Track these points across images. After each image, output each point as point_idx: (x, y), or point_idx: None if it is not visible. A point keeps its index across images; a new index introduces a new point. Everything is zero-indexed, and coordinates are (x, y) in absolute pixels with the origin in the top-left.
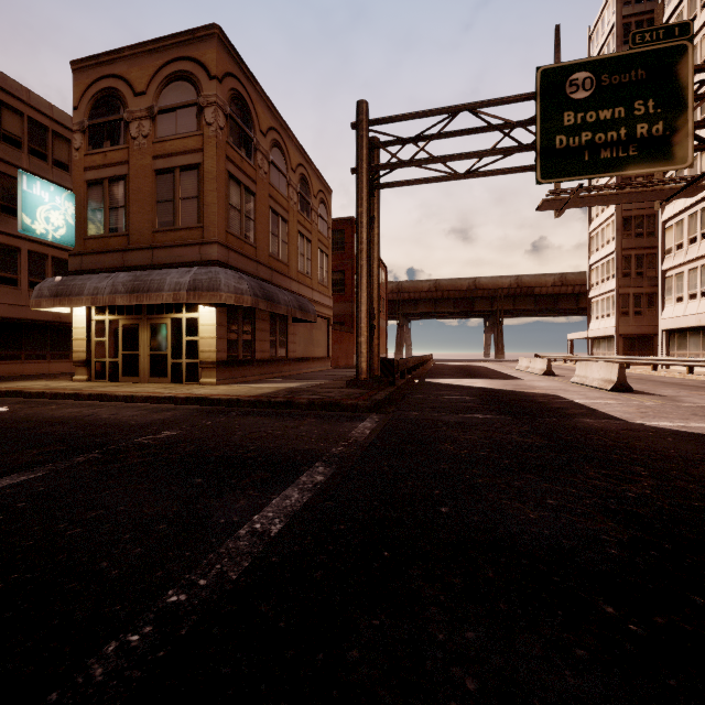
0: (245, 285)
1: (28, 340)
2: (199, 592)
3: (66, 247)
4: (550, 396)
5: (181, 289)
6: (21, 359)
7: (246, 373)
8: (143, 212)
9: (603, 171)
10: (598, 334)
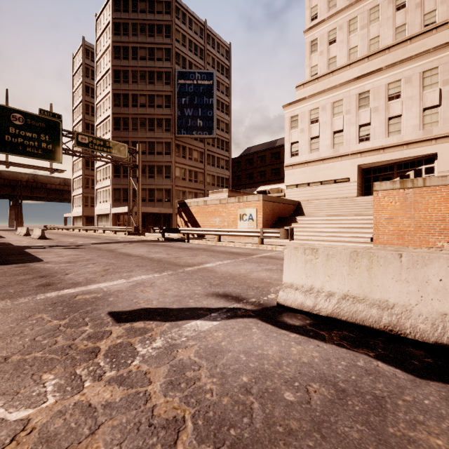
0: None
1: None
2: None
3: None
4: (3, 242)
5: None
6: None
7: None
8: None
9: (28, 155)
10: (76, 215)
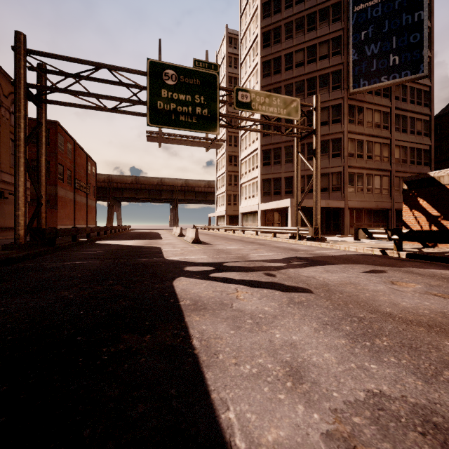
0: None
1: None
2: None
3: None
4: (155, 247)
5: None
6: None
7: None
8: None
9: (181, 127)
10: (220, 214)
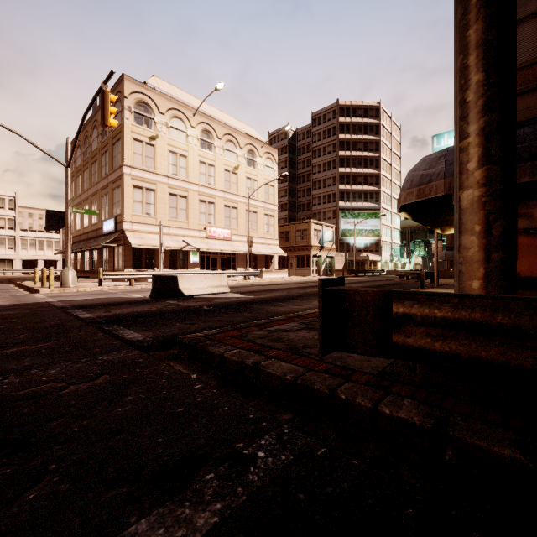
0: (440, 166)
1: None
2: (67, 308)
3: None
4: None
5: None
6: None
7: None
8: None
9: None
10: None
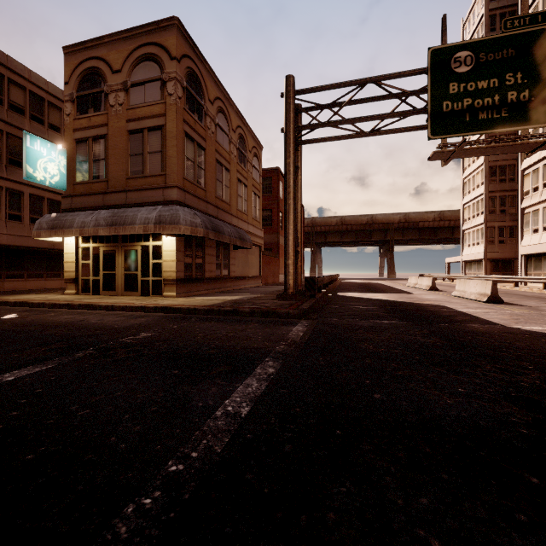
0: (198, 220)
1: (29, 263)
2: (193, 462)
3: (58, 191)
4: (438, 306)
5: (149, 222)
6: (24, 278)
7: (198, 289)
8: (119, 163)
9: (480, 129)
10: (470, 258)
